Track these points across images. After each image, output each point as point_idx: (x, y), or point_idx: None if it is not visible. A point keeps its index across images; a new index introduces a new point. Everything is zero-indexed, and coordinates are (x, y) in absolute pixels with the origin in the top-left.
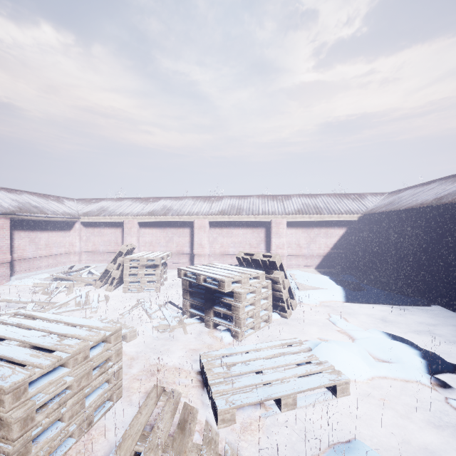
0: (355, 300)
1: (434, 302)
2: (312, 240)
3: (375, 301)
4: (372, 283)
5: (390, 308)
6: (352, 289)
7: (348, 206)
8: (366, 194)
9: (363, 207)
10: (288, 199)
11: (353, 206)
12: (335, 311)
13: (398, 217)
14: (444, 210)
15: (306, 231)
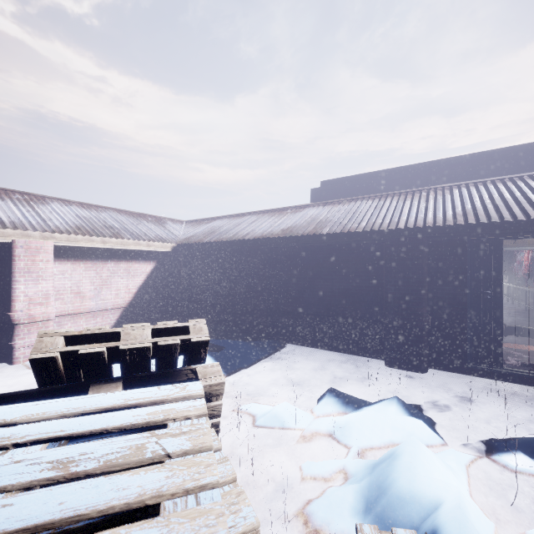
0: (232, 367)
1: (280, 341)
2: (105, 282)
3: (249, 359)
4: (216, 336)
5: (266, 362)
6: (214, 351)
7: (154, 231)
8: (164, 218)
9: (173, 235)
10: (41, 202)
11: (159, 231)
12: (230, 397)
13: (242, 248)
14: (304, 242)
15: (94, 267)
